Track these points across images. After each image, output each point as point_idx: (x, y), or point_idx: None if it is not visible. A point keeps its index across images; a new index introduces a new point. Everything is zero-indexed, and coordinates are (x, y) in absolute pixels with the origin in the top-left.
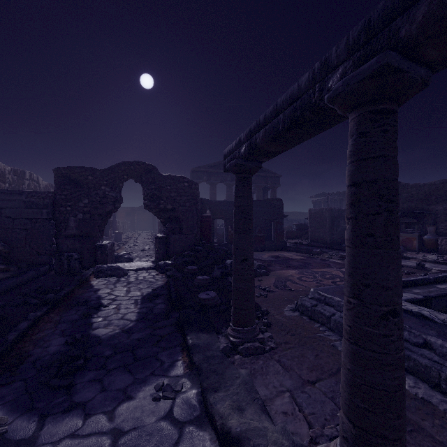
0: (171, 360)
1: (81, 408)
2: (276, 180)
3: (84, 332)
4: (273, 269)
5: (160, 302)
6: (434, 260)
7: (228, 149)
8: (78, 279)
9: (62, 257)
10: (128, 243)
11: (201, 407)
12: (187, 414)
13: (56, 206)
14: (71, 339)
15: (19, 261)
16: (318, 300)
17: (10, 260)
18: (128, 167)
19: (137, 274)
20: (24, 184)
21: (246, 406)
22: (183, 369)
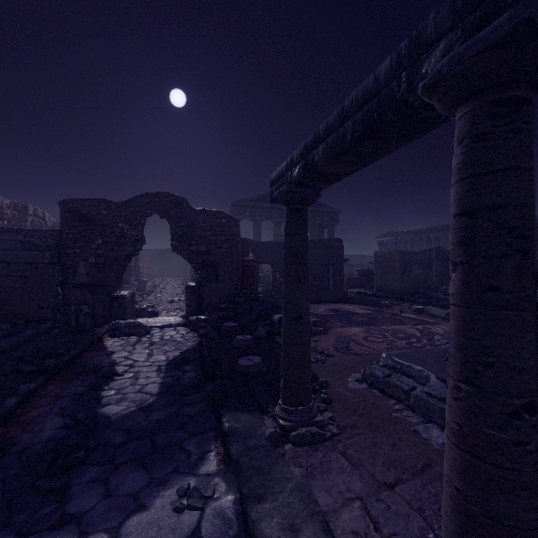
0: (201, 450)
1: (75, 523)
2: (334, 216)
3: (90, 411)
4: (332, 326)
5: (190, 369)
6: None
7: (275, 172)
8: (88, 339)
9: (69, 311)
10: (153, 293)
11: (239, 522)
12: (220, 533)
13: (62, 248)
14: (71, 421)
15: (16, 316)
16: (392, 369)
17: (4, 314)
18: (151, 200)
19: (163, 333)
20: (26, 220)
21: (301, 525)
22: (216, 463)
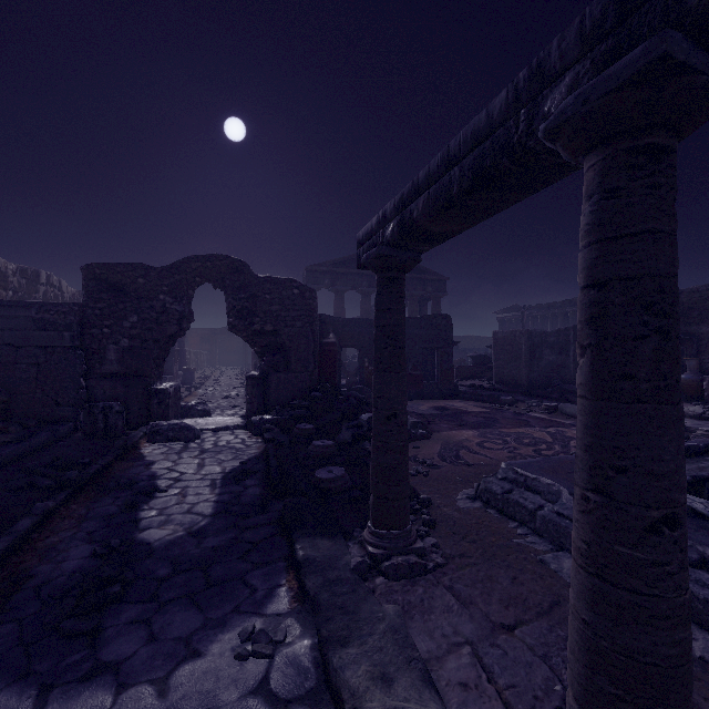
0: (268, 585)
1: (112, 673)
2: (440, 285)
3: (126, 536)
4: (437, 428)
5: (253, 483)
6: (697, 414)
7: (363, 230)
8: (120, 446)
9: (95, 409)
10: (203, 386)
11: (318, 672)
12: (294, 685)
13: (86, 326)
14: (103, 548)
15: (26, 416)
16: (513, 483)
17: (10, 414)
18: (202, 264)
19: (217, 437)
20: (37, 291)
21: (396, 674)
22: (288, 601)
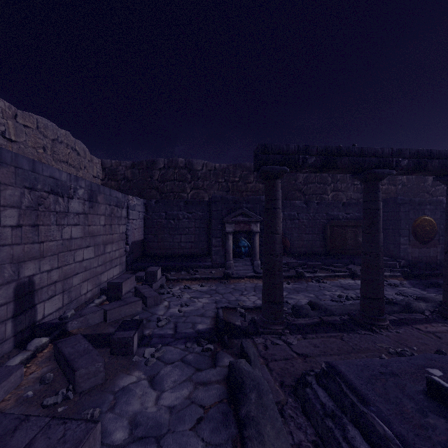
0: None
1: (423, 290)
2: None
3: None
4: None
5: None
6: None
7: None
8: None
9: None
10: None
11: None
12: None
13: None
14: None
15: None
16: None
17: None
18: None
19: None
20: None
21: None
22: None
